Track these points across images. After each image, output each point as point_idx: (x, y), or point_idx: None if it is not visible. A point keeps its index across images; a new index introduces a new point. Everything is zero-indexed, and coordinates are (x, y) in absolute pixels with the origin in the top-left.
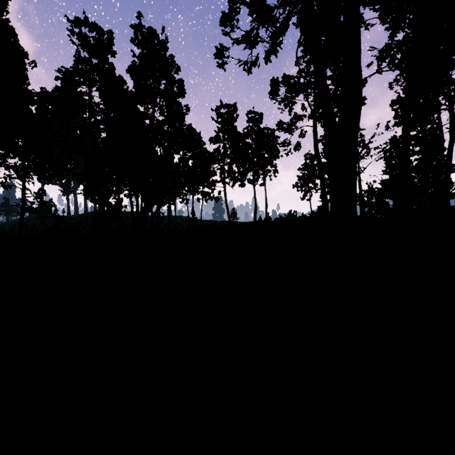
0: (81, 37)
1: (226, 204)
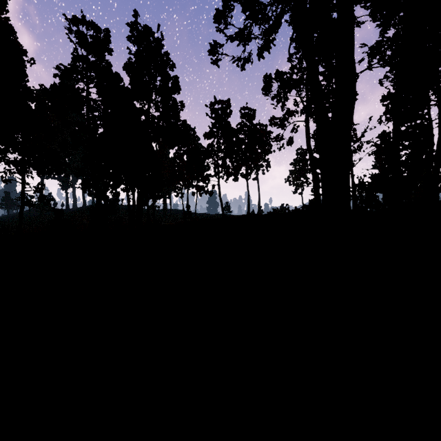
0: (79, 35)
1: (220, 198)
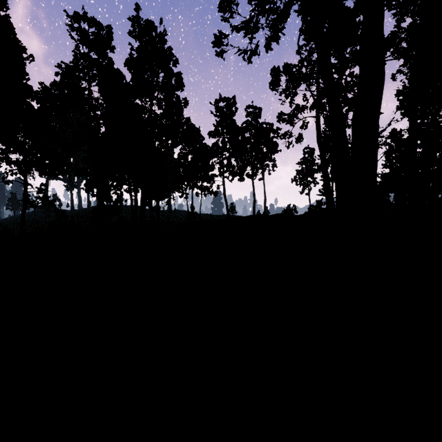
0: (80, 32)
1: (225, 198)
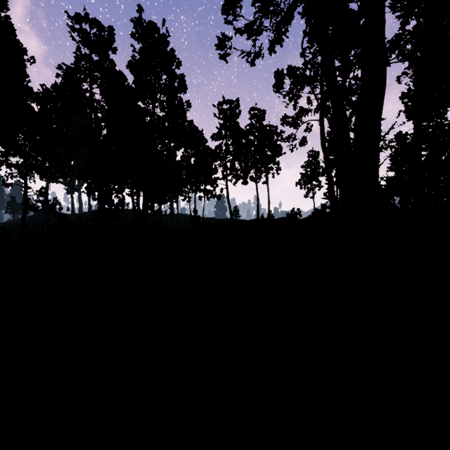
0: (81, 33)
1: (228, 202)
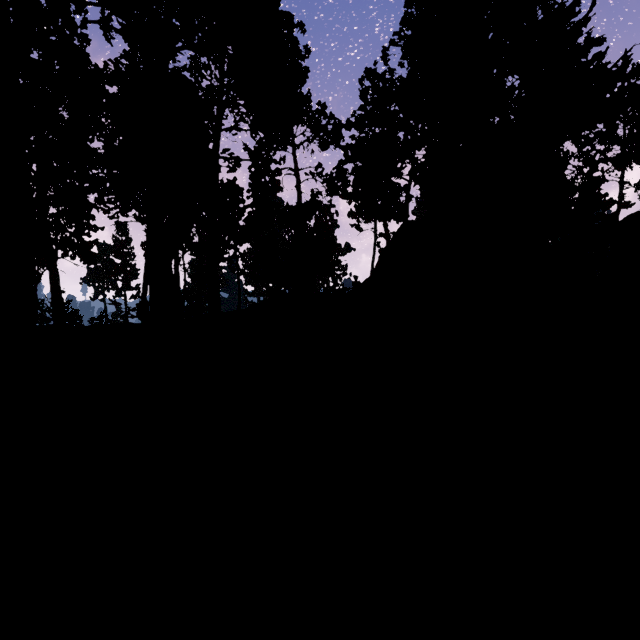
0: None
1: None
